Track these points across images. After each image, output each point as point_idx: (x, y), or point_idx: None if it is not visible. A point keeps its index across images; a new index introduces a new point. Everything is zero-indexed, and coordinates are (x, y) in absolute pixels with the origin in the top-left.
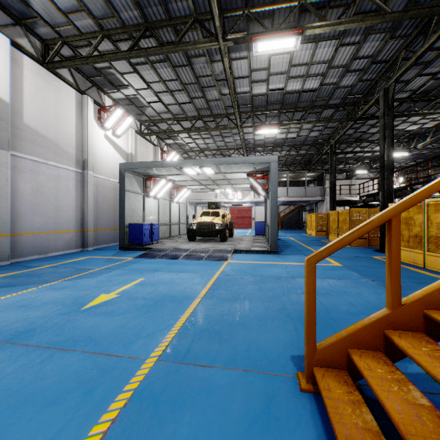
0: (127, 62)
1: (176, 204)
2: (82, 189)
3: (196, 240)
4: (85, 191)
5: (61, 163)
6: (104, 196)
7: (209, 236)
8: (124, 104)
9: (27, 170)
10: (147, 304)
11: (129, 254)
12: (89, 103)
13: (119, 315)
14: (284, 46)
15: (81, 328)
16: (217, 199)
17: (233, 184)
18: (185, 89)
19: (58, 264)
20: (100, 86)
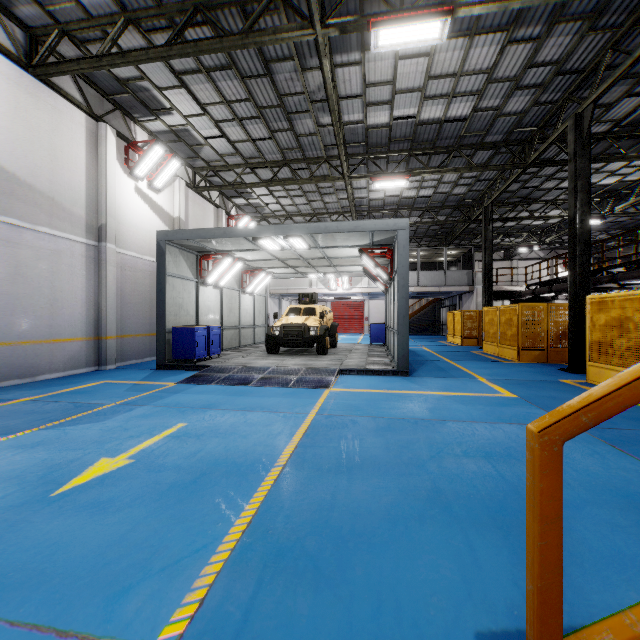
0: (168, 68)
1: (249, 297)
2: (98, 272)
3: (279, 353)
4: (102, 275)
5: (61, 231)
6: (134, 283)
7: (299, 346)
8: (168, 140)
9: (1, 240)
10: (180, 483)
11: (171, 375)
12: (109, 136)
13: (120, 510)
14: (423, 36)
15: (32, 549)
16: (313, 289)
17: (337, 266)
18: (263, 116)
19: (47, 395)
20: (127, 110)
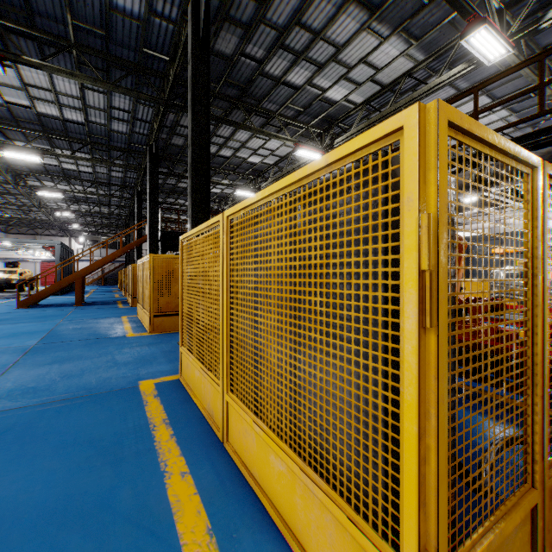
0: None
1: None
2: None
3: None
4: None
5: None
6: None
7: (8, 288)
8: None
9: None
10: None
11: None
12: None
13: None
14: (56, 195)
15: None
16: (20, 256)
17: (34, 249)
18: None
19: None
20: None
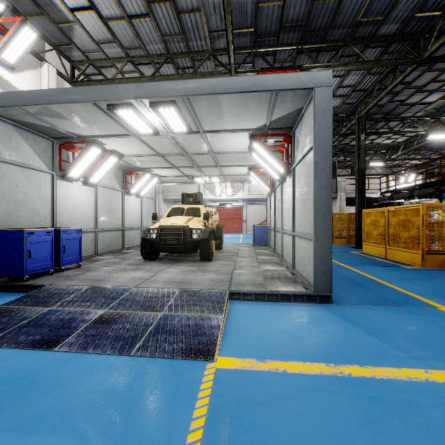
0: None
1: (136, 198)
2: None
3: (159, 258)
4: None
5: None
6: None
7: (180, 251)
8: (27, 12)
9: None
10: None
11: None
12: None
13: None
14: None
15: None
16: None
17: (222, 166)
18: None
19: None
20: None
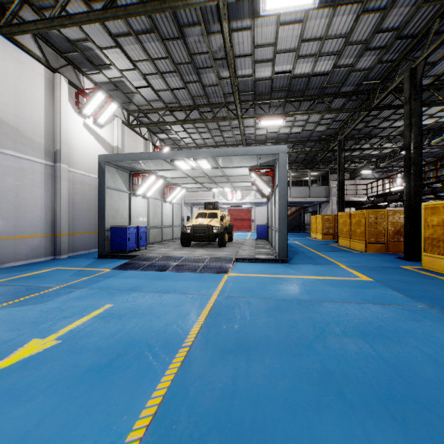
0: (106, 32)
1: (169, 205)
2: (54, 185)
3: (190, 246)
4: (57, 188)
5: (24, 153)
6: (82, 194)
7: (205, 240)
8: (108, 89)
9: None
10: (96, 366)
11: (108, 263)
12: (63, 83)
13: (33, 398)
14: (300, 2)
15: None
16: (215, 200)
17: (233, 182)
18: (178, 71)
19: (8, 279)
20: (77, 65)
